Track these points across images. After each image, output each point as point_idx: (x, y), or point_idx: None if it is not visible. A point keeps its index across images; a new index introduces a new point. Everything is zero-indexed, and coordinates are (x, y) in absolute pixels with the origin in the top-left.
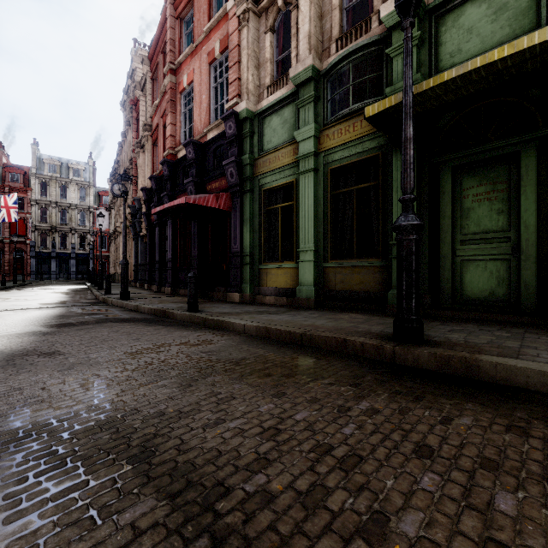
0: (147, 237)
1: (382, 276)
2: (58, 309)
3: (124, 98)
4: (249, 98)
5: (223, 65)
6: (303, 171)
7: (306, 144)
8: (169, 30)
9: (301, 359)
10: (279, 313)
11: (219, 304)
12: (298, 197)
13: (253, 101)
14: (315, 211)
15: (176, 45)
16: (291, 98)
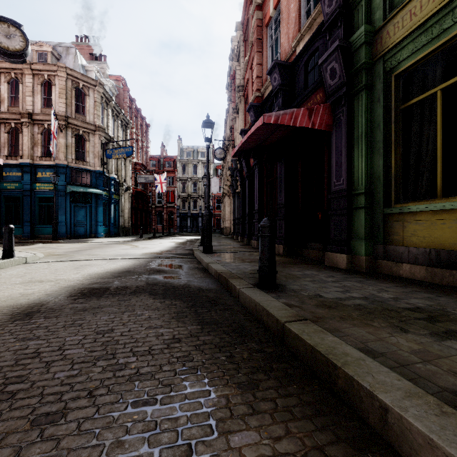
0: (240, 192)
1: None
2: (143, 261)
3: (228, 81)
4: None
5: None
6: None
7: None
8: None
9: None
10: None
11: (313, 270)
12: None
13: None
14: None
15: None
16: None
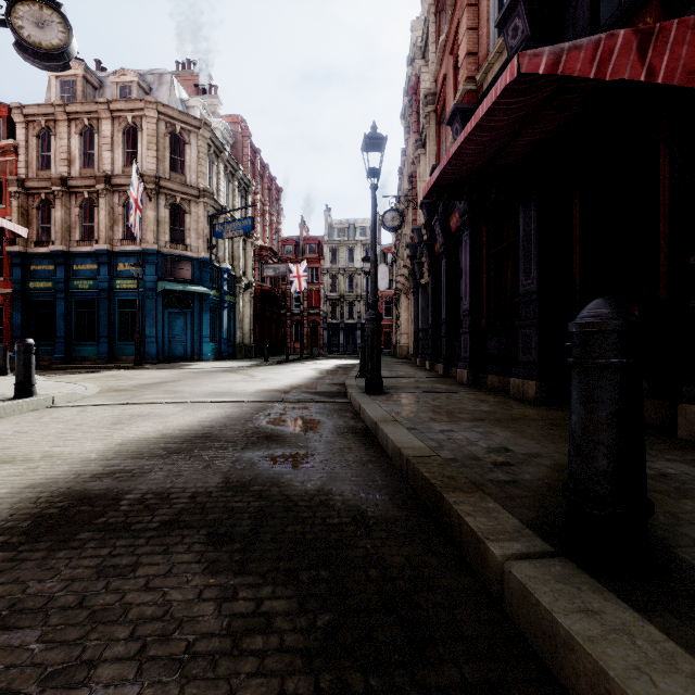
0: (429, 283)
1: None
2: (248, 408)
3: (404, 104)
4: None
5: None
6: None
7: None
8: None
9: None
10: None
11: (674, 460)
12: None
13: None
14: None
15: None
16: None
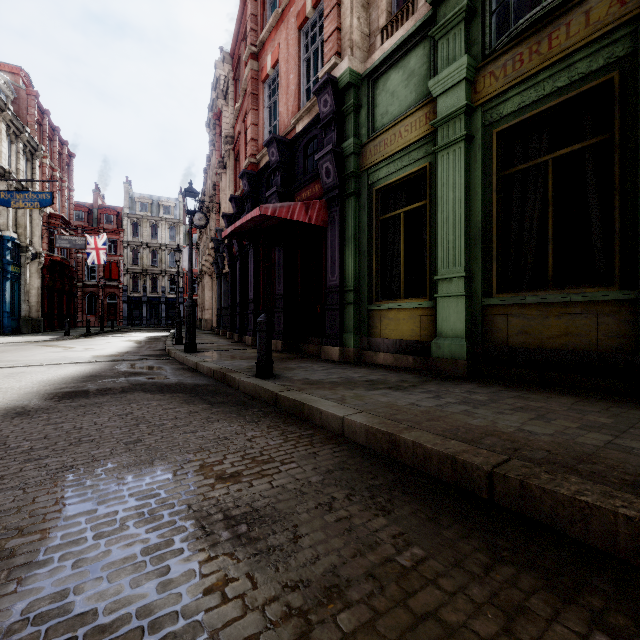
0: (229, 274)
1: (620, 322)
2: (103, 365)
3: (209, 117)
4: (353, 54)
5: (317, 24)
6: (445, 144)
7: (449, 97)
8: (250, 3)
9: (544, 625)
10: (407, 388)
11: (309, 363)
12: (433, 192)
13: (360, 58)
14: (467, 209)
15: (259, 21)
16: (421, 32)
